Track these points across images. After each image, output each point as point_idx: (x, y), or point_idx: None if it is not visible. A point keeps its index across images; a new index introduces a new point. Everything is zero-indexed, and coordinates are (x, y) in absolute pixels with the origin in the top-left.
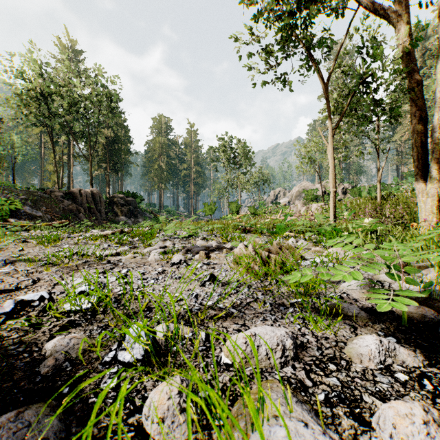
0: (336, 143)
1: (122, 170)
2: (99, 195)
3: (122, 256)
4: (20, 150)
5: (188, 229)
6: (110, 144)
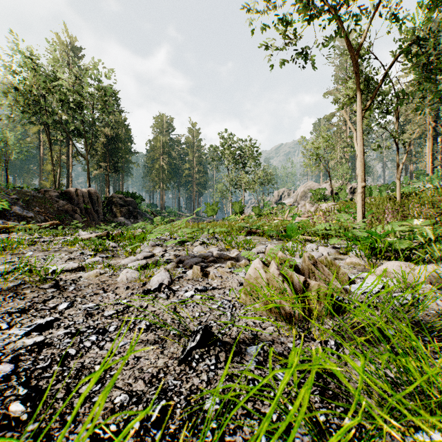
0: (343, 141)
1: (122, 170)
2: (96, 195)
3: (86, 272)
4: (14, 148)
5: (181, 233)
6: (110, 142)
